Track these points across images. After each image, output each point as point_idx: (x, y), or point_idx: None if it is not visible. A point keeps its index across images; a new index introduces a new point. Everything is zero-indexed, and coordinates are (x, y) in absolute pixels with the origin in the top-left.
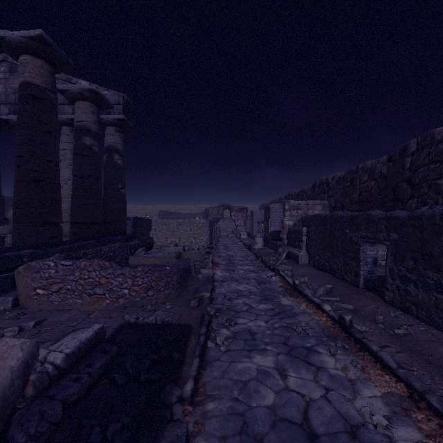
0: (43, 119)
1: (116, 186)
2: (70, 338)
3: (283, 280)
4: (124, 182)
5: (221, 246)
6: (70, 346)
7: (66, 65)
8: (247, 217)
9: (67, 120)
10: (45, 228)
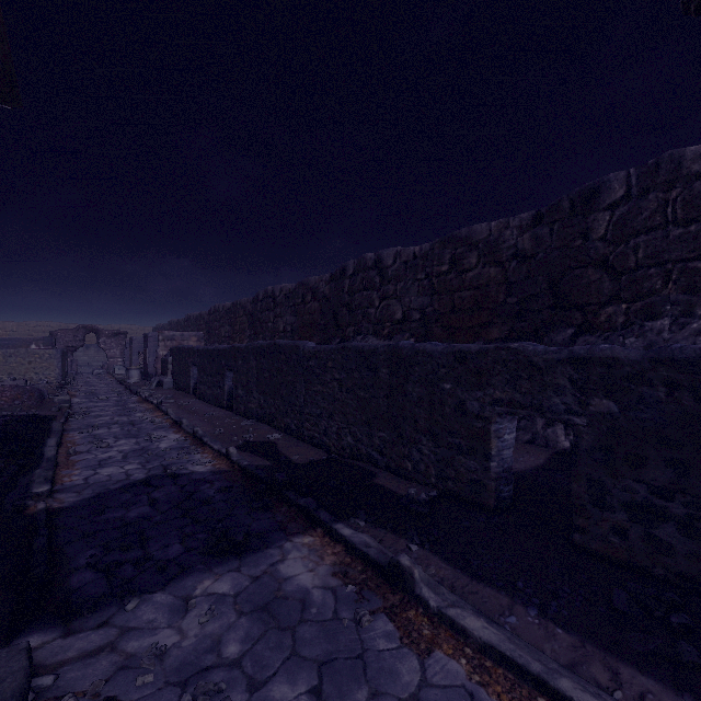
0: None
1: None
2: None
3: (140, 398)
4: None
5: (80, 383)
6: None
7: None
8: (126, 345)
9: None
10: None
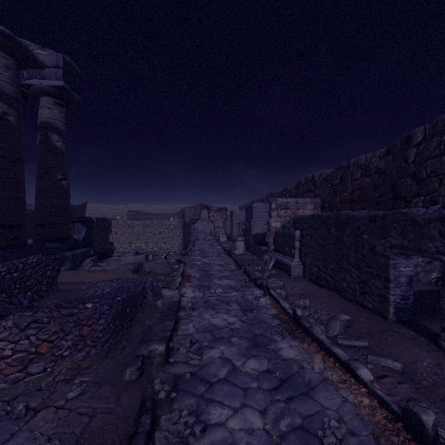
0: None
1: (54, 176)
2: None
3: (276, 304)
4: (66, 171)
5: (197, 250)
6: None
7: None
8: (226, 217)
9: None
10: None
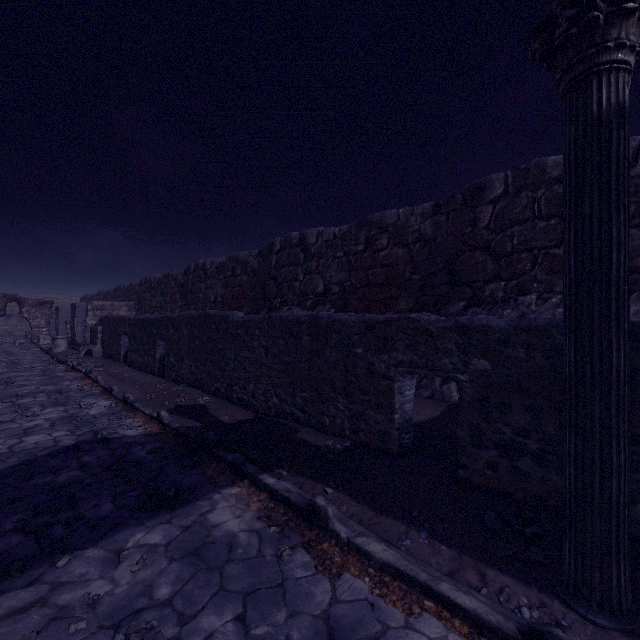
0: None
1: None
2: None
3: (68, 367)
4: None
5: (1, 353)
6: None
7: None
8: (52, 314)
9: None
10: None
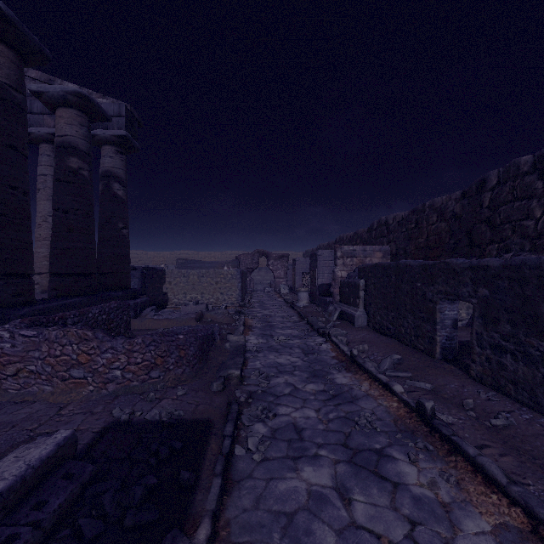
0: (4, 128)
1: (116, 225)
2: (12, 458)
3: (336, 349)
4: (127, 220)
5: (255, 303)
6: (7, 475)
7: (39, 55)
8: (288, 266)
9: (47, 135)
10: (6, 282)
